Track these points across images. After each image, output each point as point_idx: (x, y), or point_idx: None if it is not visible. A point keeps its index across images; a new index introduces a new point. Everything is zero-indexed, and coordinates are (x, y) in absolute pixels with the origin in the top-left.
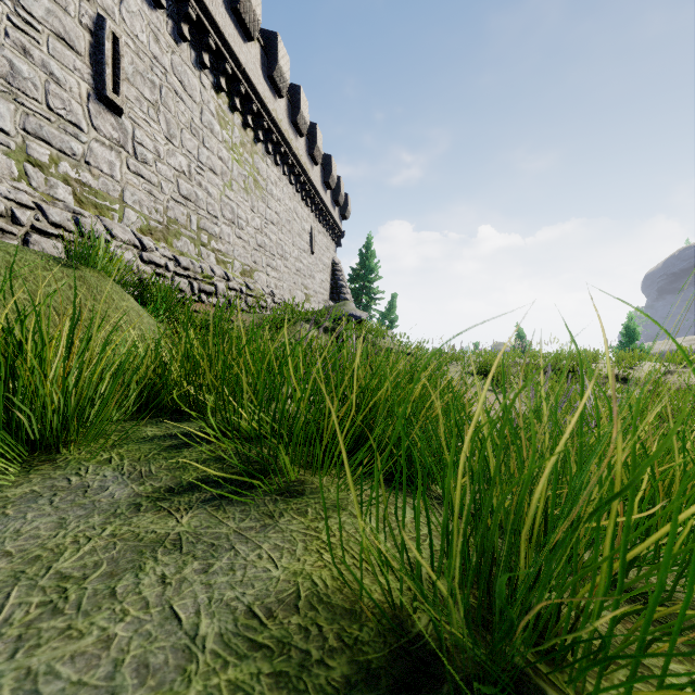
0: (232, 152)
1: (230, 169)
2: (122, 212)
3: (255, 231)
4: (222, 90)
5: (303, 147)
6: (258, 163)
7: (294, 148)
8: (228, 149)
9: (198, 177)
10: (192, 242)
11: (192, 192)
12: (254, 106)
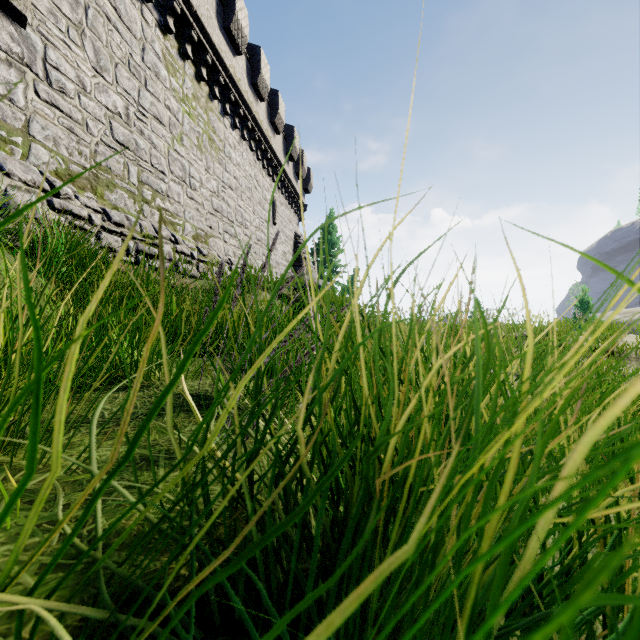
0: (183, 104)
1: (180, 122)
2: (27, 147)
3: (211, 194)
4: (169, 31)
5: (264, 113)
6: (215, 122)
7: (255, 112)
8: (178, 99)
9: (138, 123)
10: (131, 197)
11: (131, 139)
12: (209, 58)
